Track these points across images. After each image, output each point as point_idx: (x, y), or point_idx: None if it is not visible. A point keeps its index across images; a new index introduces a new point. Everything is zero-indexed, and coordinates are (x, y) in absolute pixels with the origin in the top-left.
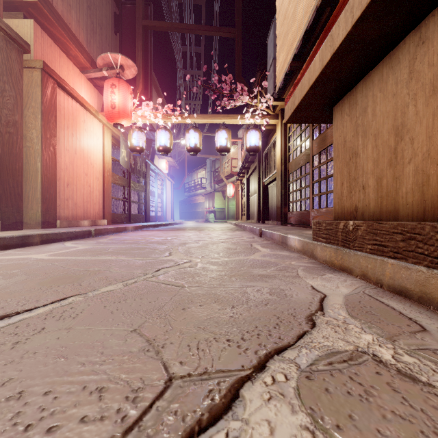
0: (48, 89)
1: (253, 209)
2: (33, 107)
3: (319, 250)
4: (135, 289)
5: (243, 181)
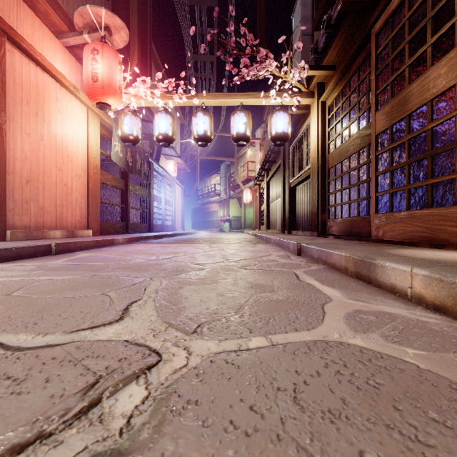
0: None
1: (275, 216)
2: None
3: None
4: None
5: (263, 186)
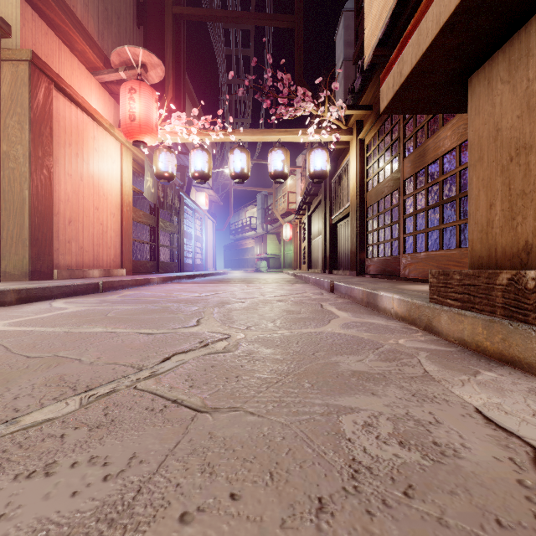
0: (41, 91)
1: (316, 255)
2: (18, 113)
3: (446, 320)
4: (96, 419)
5: (304, 220)
